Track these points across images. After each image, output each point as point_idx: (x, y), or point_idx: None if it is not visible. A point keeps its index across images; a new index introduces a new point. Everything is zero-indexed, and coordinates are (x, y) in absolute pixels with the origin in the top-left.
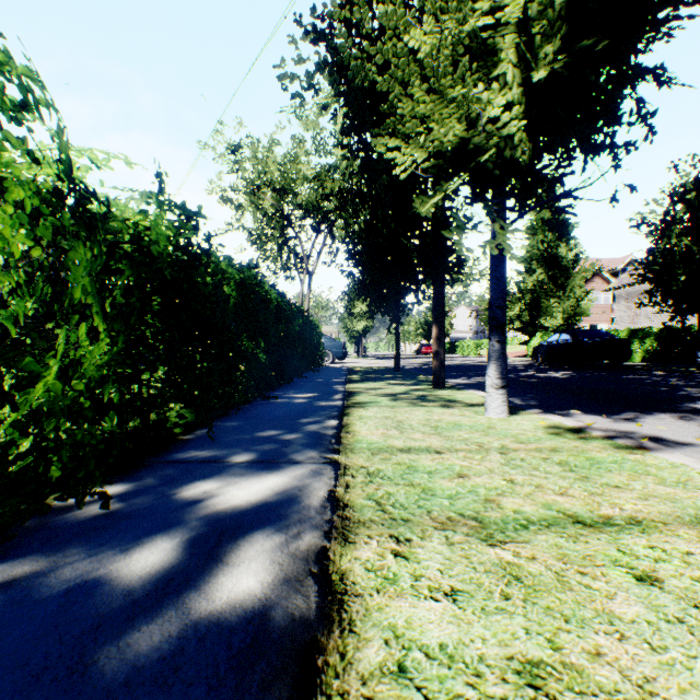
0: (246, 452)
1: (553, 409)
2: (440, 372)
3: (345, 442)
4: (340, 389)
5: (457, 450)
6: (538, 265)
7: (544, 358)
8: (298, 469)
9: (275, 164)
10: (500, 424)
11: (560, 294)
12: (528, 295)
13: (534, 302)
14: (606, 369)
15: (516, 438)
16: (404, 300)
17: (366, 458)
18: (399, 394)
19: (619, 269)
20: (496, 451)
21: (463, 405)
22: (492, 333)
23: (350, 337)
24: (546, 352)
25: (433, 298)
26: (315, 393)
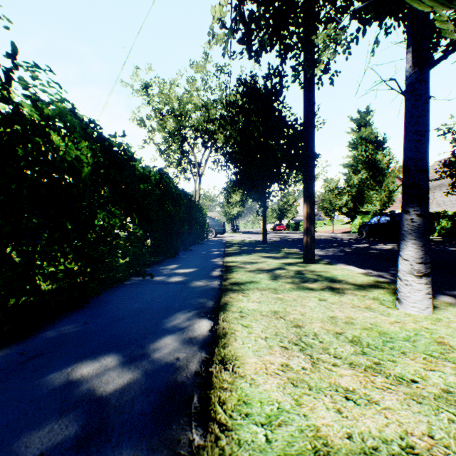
0: None
1: (439, 288)
2: (310, 247)
3: (216, 414)
4: (219, 263)
5: None
6: (362, 167)
7: (367, 233)
8: None
9: (175, 97)
10: (447, 334)
11: (378, 188)
12: (354, 189)
13: (358, 193)
14: None
15: None
16: (269, 188)
17: None
18: (275, 269)
19: None
20: None
21: (352, 287)
22: (411, 203)
23: (228, 219)
24: (369, 229)
25: (304, 179)
26: (194, 268)
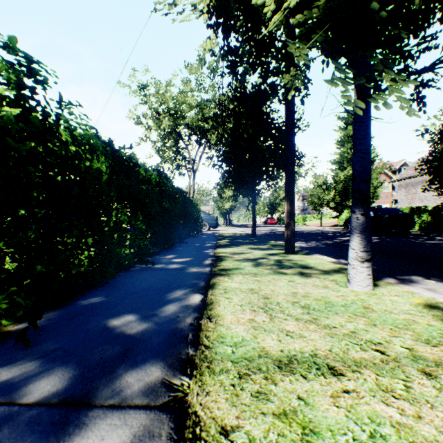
0: (61, 368)
1: (395, 274)
2: (291, 240)
3: (203, 341)
4: (210, 254)
5: (357, 363)
6: (348, 164)
7: None
8: (108, 439)
9: (170, 97)
10: (374, 303)
11: None
12: (341, 185)
13: (344, 189)
14: (398, 235)
15: (413, 330)
16: (258, 186)
17: (231, 394)
18: (259, 259)
19: (396, 169)
20: (413, 366)
21: (318, 272)
22: (357, 205)
23: (221, 213)
24: None
25: (285, 180)
26: (189, 257)
